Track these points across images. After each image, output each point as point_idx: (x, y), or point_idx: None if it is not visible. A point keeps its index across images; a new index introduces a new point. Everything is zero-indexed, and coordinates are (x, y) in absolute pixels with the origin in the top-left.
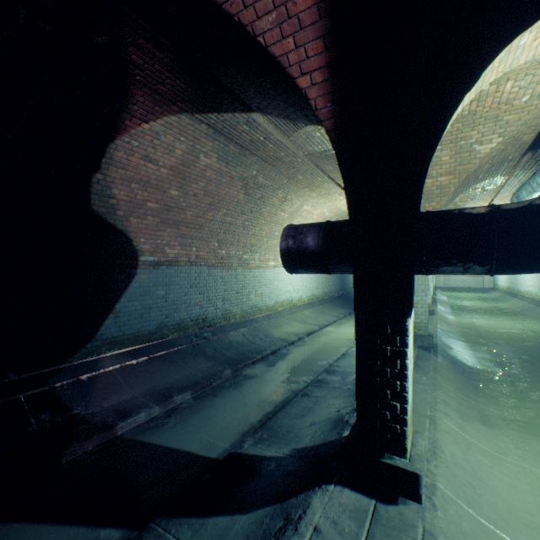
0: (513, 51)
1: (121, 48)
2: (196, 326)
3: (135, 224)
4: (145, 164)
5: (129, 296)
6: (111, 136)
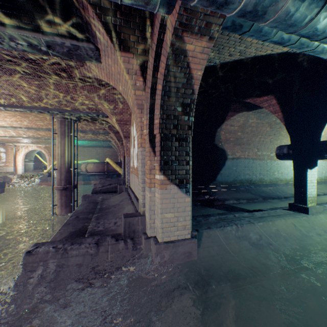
0: None
1: (228, 107)
2: (247, 182)
3: (226, 146)
4: (230, 127)
5: (224, 169)
6: (222, 123)
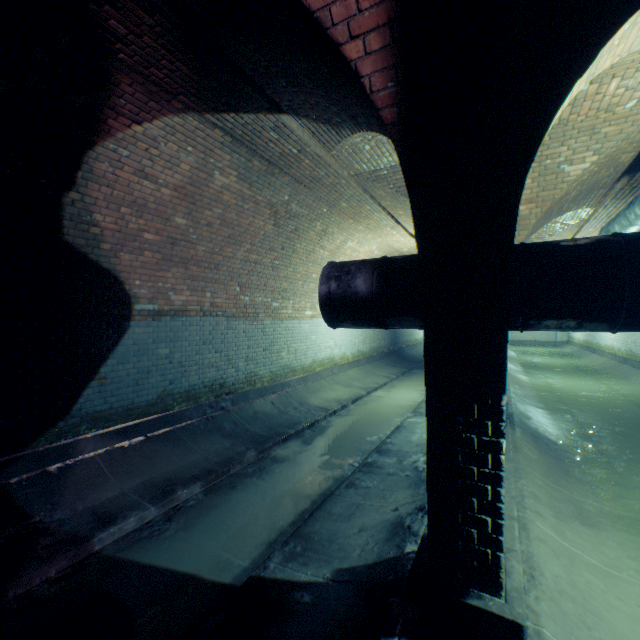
0: (638, 23)
1: (91, 7)
2: (211, 394)
3: (127, 262)
4: (139, 182)
5: (119, 357)
6: (89, 140)
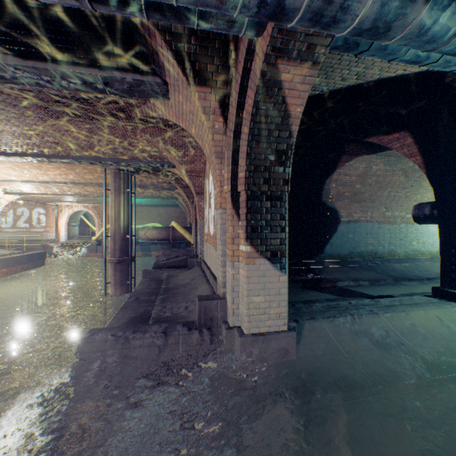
0: None
1: (342, 150)
2: (369, 256)
3: (338, 204)
4: (344, 178)
5: (335, 236)
6: (332, 171)
